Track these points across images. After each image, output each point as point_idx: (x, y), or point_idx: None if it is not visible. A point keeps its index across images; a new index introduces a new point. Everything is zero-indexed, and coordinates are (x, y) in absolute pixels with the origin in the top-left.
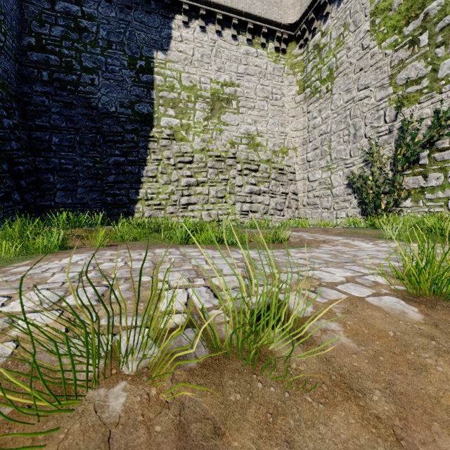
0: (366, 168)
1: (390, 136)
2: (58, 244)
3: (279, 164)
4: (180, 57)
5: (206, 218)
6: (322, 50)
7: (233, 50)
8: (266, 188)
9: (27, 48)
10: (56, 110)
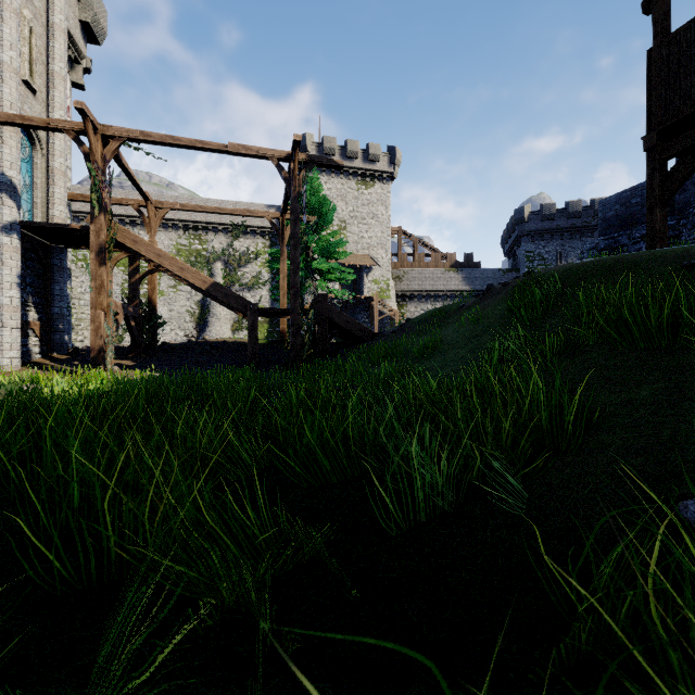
0: None
1: None
2: None
3: None
4: None
5: None
6: None
7: None
8: None
9: None
10: None
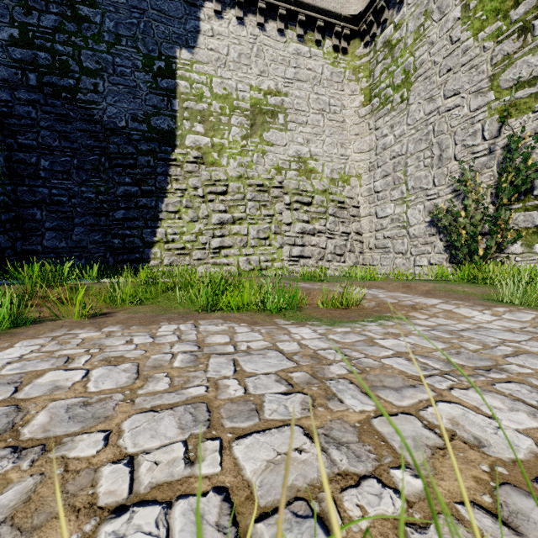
0: (456, 200)
1: (491, 157)
2: (7, 318)
3: (338, 195)
4: (211, 56)
5: (244, 266)
6: (395, 47)
7: (279, 48)
8: (322, 226)
9: (7, 43)
10: (46, 123)
